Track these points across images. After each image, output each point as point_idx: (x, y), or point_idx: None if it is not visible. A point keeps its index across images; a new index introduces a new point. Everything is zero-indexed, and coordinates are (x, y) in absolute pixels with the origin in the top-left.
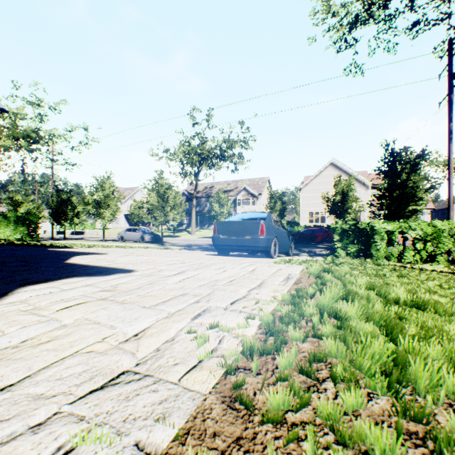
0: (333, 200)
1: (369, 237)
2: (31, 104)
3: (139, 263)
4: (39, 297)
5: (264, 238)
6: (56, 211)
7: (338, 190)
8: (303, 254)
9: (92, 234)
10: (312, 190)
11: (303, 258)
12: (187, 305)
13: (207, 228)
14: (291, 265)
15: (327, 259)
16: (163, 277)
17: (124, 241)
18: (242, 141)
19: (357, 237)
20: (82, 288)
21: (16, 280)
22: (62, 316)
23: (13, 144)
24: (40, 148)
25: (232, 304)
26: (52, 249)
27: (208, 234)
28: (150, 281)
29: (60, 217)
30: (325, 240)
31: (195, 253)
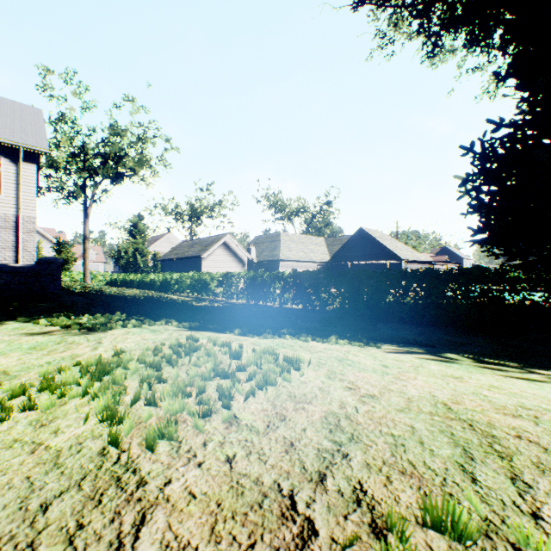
0: None
1: None
2: None
3: None
4: None
5: None
6: None
7: None
8: None
9: None
10: None
11: None
12: None
13: None
14: None
15: None
16: None
17: None
18: None
19: None
20: None
21: None
22: None
23: None
24: None
25: None
26: None
27: None
28: None
29: None
30: None
31: None
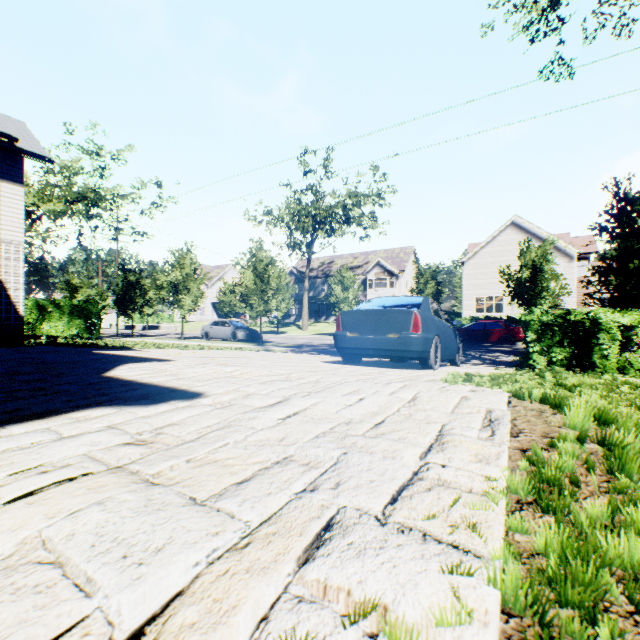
0: (518, 278)
1: (588, 335)
2: (88, 154)
3: (216, 379)
4: (3, 457)
5: (420, 337)
6: (122, 298)
7: (525, 263)
8: (473, 361)
9: (170, 330)
10: (481, 264)
11: (481, 369)
12: (288, 499)
13: (325, 321)
14: (479, 388)
15: (546, 378)
16: (249, 412)
17: (209, 339)
18: (374, 195)
19: (567, 335)
20: (96, 434)
21: (1, 411)
22: (3, 524)
23: (65, 208)
24: (102, 214)
25: (395, 502)
26: (100, 352)
27: (326, 329)
28: (223, 420)
29: (126, 306)
30: (506, 340)
31: (308, 359)
